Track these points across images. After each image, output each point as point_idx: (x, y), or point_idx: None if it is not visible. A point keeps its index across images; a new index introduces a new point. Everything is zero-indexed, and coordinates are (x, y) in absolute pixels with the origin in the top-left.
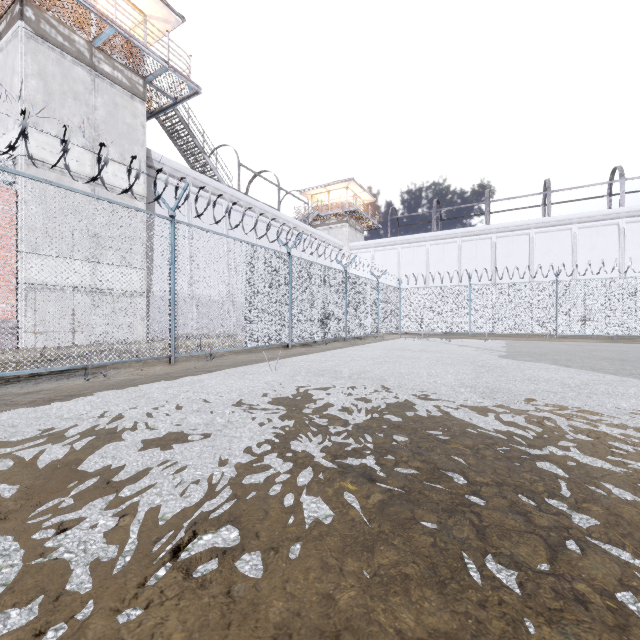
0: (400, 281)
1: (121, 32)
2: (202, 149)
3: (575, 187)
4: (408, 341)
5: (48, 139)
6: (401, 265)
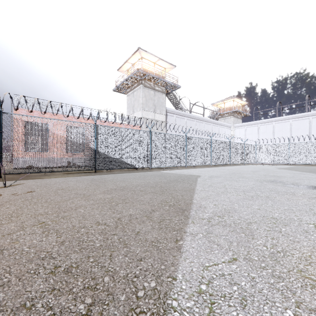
0: (255, 142)
1: (162, 80)
2: (179, 102)
3: None
4: (254, 165)
5: (146, 112)
6: (260, 133)
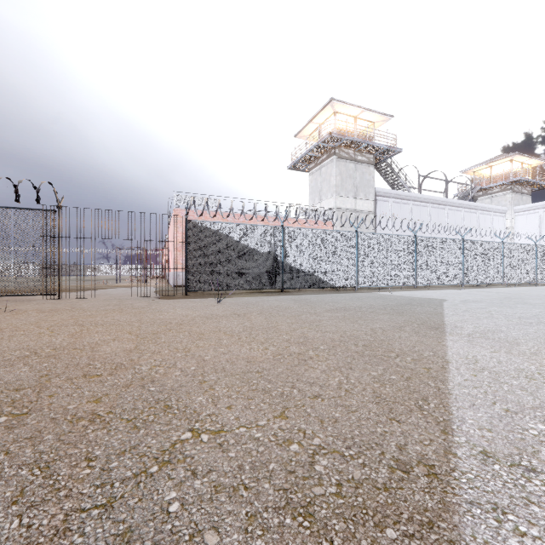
0: None
1: (370, 144)
2: (398, 176)
3: None
4: None
5: (342, 198)
6: None
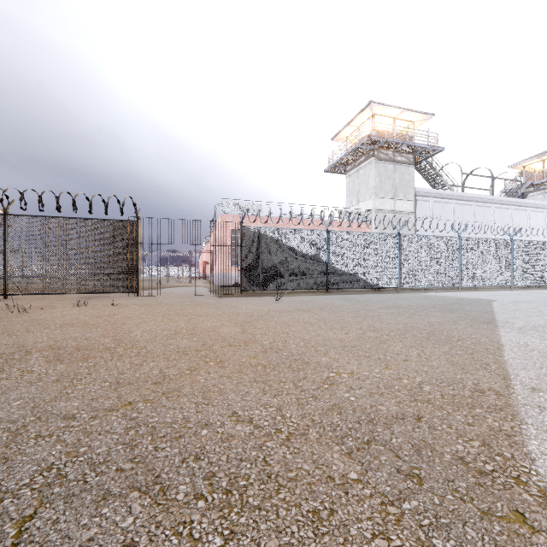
0: None
1: (410, 144)
2: (439, 174)
3: None
4: None
5: (380, 200)
6: None
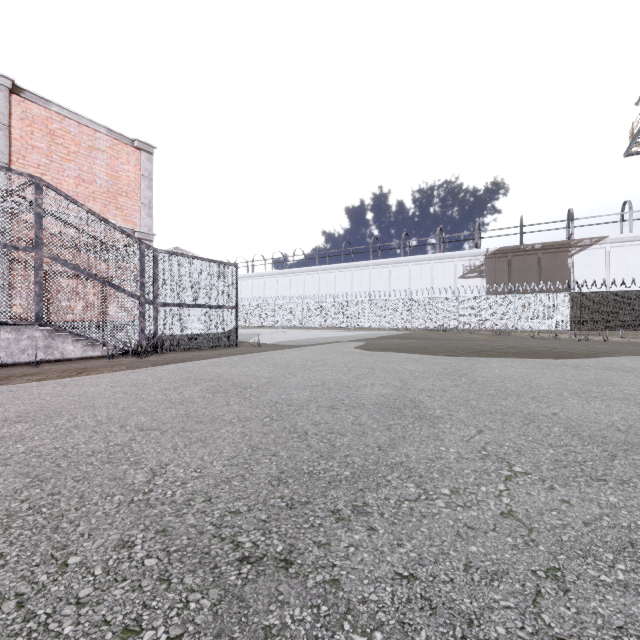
0: None
1: None
2: None
3: (242, 262)
4: None
5: None
6: None
